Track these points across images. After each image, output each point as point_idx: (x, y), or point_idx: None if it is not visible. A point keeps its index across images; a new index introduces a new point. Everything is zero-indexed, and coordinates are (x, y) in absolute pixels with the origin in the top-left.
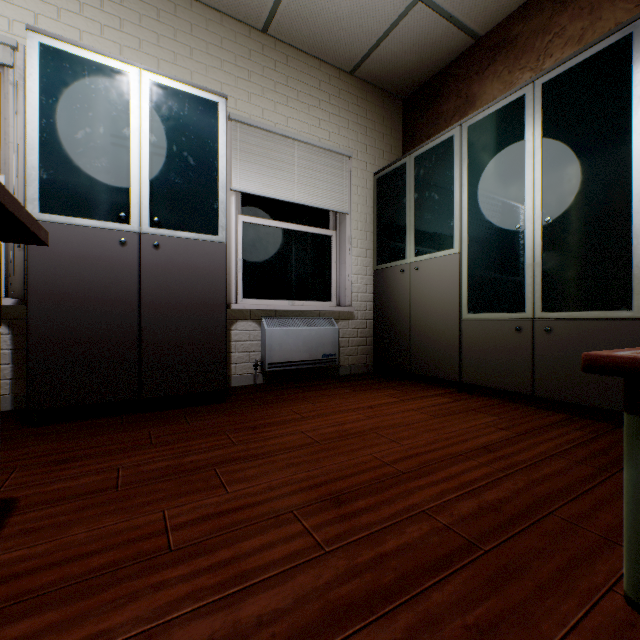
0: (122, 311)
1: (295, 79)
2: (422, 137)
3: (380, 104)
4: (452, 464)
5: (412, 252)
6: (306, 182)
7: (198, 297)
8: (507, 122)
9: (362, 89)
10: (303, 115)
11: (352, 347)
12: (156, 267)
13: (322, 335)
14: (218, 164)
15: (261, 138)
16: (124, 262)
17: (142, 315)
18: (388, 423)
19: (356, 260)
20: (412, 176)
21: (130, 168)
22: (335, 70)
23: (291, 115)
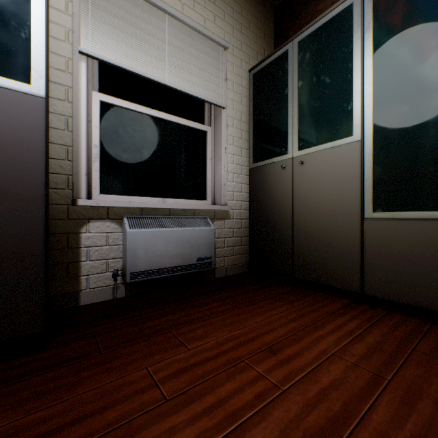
0: None
1: None
2: None
3: (254, 5)
4: None
5: (295, 145)
6: (179, 64)
7: None
8: None
9: None
10: None
11: (228, 247)
12: None
13: (197, 236)
14: None
15: None
16: None
17: None
18: (325, 416)
19: (232, 158)
20: (295, 63)
21: None
22: None
23: None
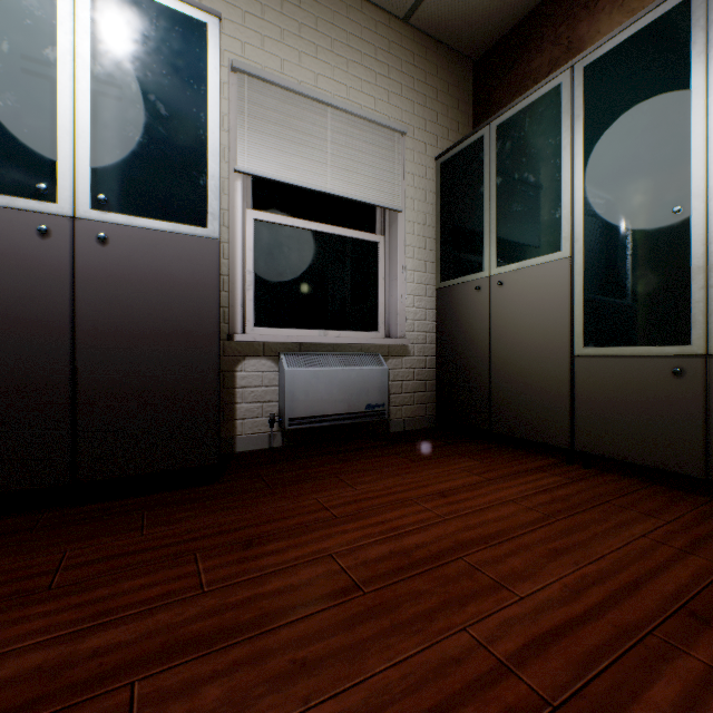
0: (42, 343)
1: (328, 22)
2: (501, 108)
3: (444, 66)
4: (649, 671)
5: (493, 261)
6: (343, 165)
7: (173, 322)
8: (656, 47)
9: (420, 44)
10: (339, 73)
11: (406, 394)
12: (102, 273)
13: (365, 378)
14: (206, 118)
15: (279, 100)
16: (46, 264)
17: (77, 349)
18: (479, 533)
19: (412, 275)
20: (493, 153)
21: (56, 112)
22: (383, 14)
23: (322, 72)
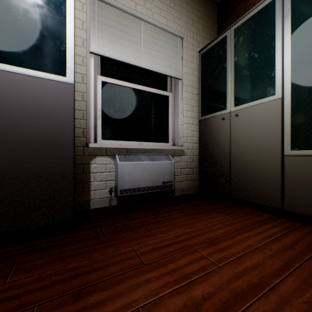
0: None
1: None
2: None
3: (202, 5)
4: None
5: (232, 103)
6: (150, 53)
7: (43, 134)
8: None
9: None
10: (148, 4)
11: (183, 175)
12: None
13: (162, 167)
14: (65, 9)
15: (115, 14)
16: None
17: None
18: (246, 283)
19: (186, 113)
20: (232, 44)
21: None
22: None
23: (139, 2)
